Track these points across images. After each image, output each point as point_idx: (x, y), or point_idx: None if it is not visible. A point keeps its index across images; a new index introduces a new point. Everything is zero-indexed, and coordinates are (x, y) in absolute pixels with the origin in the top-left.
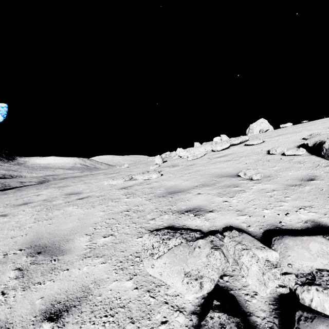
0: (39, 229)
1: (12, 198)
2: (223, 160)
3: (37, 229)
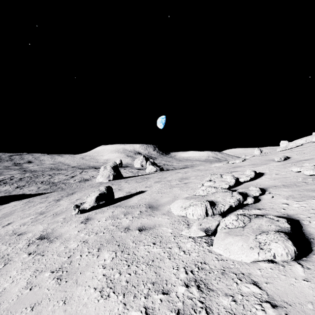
0: (182, 176)
1: (172, 172)
2: (295, 151)
3: (182, 176)
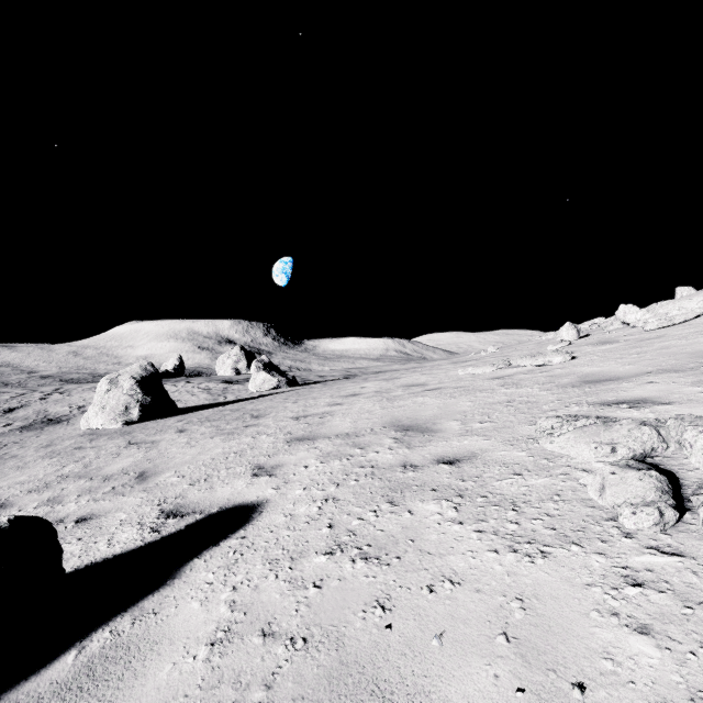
0: (392, 414)
1: (329, 391)
2: None
3: (390, 414)
